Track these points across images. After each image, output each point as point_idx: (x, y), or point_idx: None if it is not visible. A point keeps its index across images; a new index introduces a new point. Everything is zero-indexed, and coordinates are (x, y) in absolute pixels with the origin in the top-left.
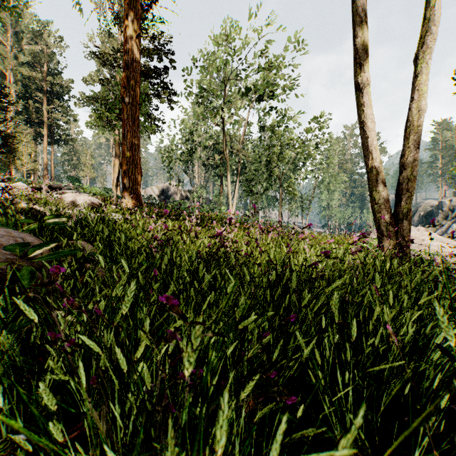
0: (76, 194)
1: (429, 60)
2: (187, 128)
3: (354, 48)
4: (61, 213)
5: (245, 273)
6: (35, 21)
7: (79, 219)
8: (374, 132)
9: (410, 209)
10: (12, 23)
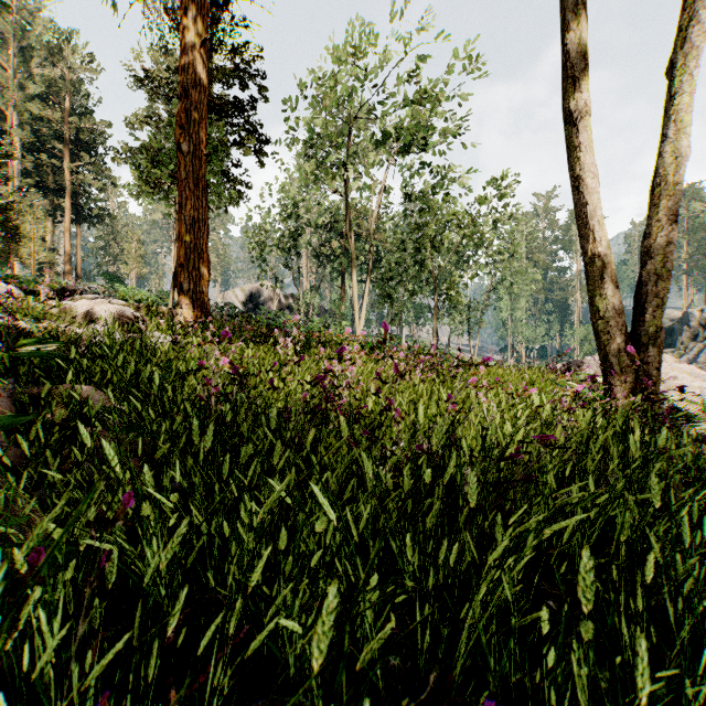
0: (95, 302)
1: (695, 70)
2: (289, 197)
3: (563, 51)
4: (68, 333)
5: (366, 465)
6: (51, 29)
7: (92, 345)
8: (597, 194)
9: (660, 327)
10: (16, 34)
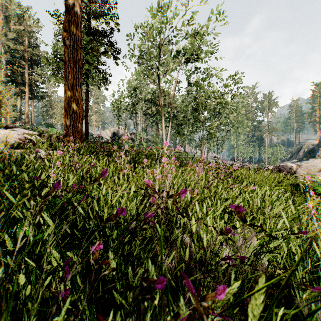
0: None
1: None
2: (132, 86)
3: None
4: None
5: None
6: (18, 6)
7: None
8: None
9: None
10: (3, 10)
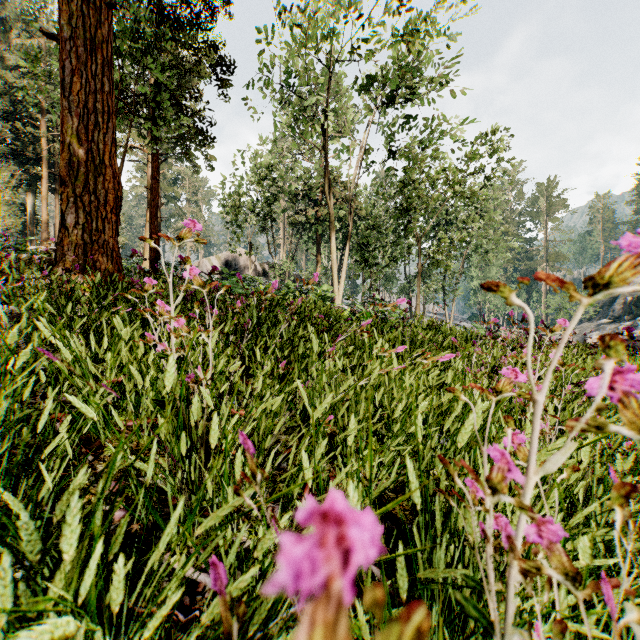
0: None
1: None
2: (265, 163)
3: None
4: None
5: None
6: None
7: None
8: None
9: None
10: None
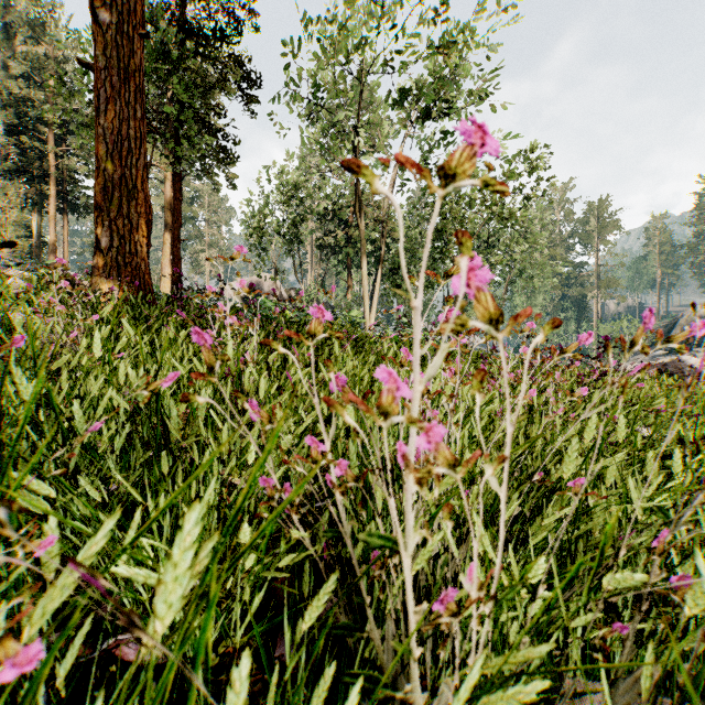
0: None
1: None
2: (291, 181)
3: None
4: None
5: None
6: None
7: None
8: None
9: None
10: None
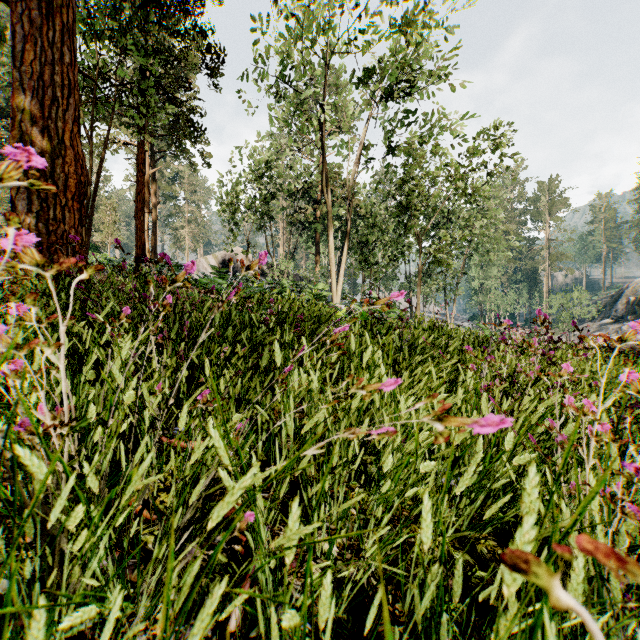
0: None
1: None
2: (263, 161)
3: None
4: None
5: None
6: None
7: None
8: None
9: None
10: None
